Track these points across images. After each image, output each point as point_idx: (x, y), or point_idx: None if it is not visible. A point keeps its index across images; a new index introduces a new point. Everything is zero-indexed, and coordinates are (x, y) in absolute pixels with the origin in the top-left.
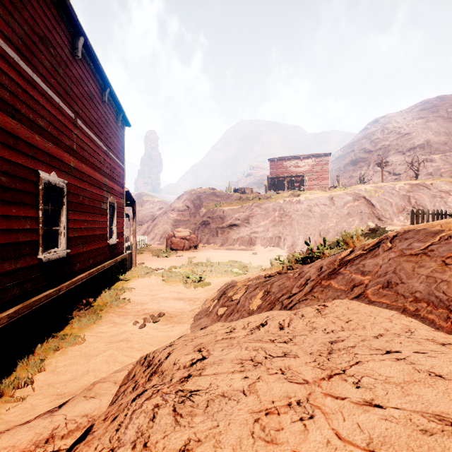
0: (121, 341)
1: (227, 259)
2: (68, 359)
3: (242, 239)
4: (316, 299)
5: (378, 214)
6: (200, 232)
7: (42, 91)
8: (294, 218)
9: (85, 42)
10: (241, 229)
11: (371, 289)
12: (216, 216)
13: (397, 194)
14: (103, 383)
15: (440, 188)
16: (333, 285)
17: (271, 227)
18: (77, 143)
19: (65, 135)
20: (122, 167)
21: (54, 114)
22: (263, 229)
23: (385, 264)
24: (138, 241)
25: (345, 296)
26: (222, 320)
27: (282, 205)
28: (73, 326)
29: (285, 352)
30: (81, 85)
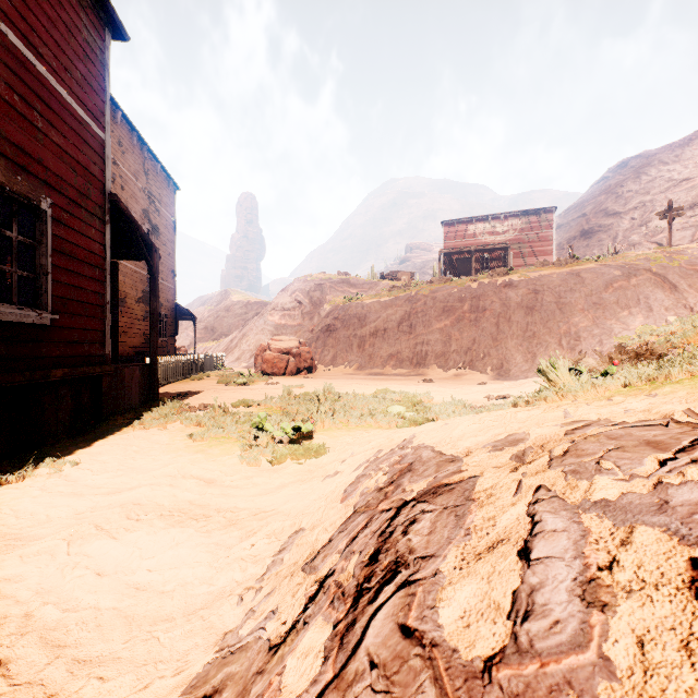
0: None
1: (373, 389)
2: None
3: (399, 356)
4: None
5: (687, 300)
6: (319, 345)
7: None
8: (503, 314)
9: None
10: (398, 338)
11: None
12: (349, 315)
13: None
14: None
15: None
16: None
17: (456, 332)
18: None
19: None
20: (95, 132)
21: None
22: (441, 335)
23: None
24: (201, 357)
25: None
26: None
27: (477, 290)
28: None
29: None
30: None
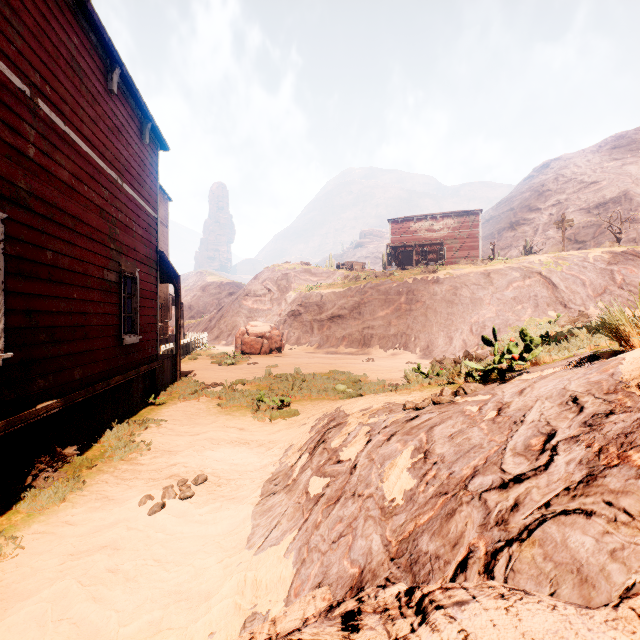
0: (101, 550)
1: (328, 369)
2: None
3: (350, 338)
4: None
5: (563, 298)
6: (286, 327)
7: None
8: (431, 305)
9: None
10: (349, 323)
11: None
12: (311, 303)
13: (593, 268)
14: None
15: None
16: None
17: (395, 320)
18: (38, 146)
19: (1, 121)
20: (153, 216)
21: None
22: (383, 322)
23: None
24: (193, 340)
25: None
26: (318, 513)
27: (412, 285)
28: (16, 508)
29: None
30: (50, 38)
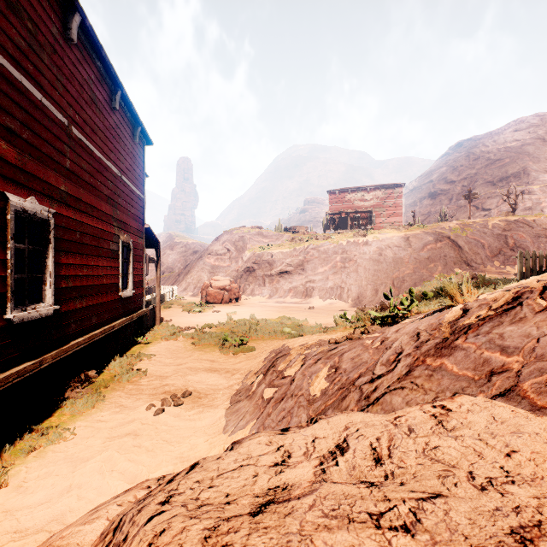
0: (127, 435)
1: (277, 315)
2: (44, 467)
3: (295, 290)
4: (421, 390)
5: (466, 258)
6: (243, 281)
7: (13, 80)
8: (361, 264)
9: (83, 21)
10: (294, 278)
11: (531, 383)
12: (263, 261)
13: (491, 233)
14: None
15: (545, 226)
16: (450, 368)
17: (332, 275)
18: (71, 159)
19: (52, 146)
20: (141, 197)
21: (34, 114)
22: (322, 277)
23: (545, 336)
24: (166, 292)
25: (476, 390)
26: (270, 408)
27: (346, 247)
28: (62, 412)
29: None
30: (78, 81)
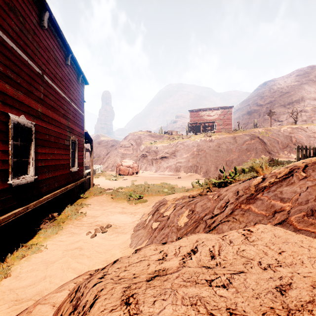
0: (76, 249)
1: (160, 182)
2: (30, 266)
3: (170, 167)
4: (238, 222)
5: (268, 149)
6: (140, 162)
7: (12, 50)
8: (208, 152)
9: (50, 16)
10: (170, 160)
11: (295, 217)
12: (152, 151)
13: (282, 135)
14: (43, 305)
15: (313, 131)
16: (253, 210)
17: (191, 159)
18: (44, 93)
19: (33, 86)
20: (82, 114)
21: (23, 69)
22: (185, 160)
23: (304, 192)
24: (96, 168)
25: (267, 221)
26: (156, 233)
27: (199, 143)
28: (39, 236)
29: (229, 307)
30: (47, 49)
